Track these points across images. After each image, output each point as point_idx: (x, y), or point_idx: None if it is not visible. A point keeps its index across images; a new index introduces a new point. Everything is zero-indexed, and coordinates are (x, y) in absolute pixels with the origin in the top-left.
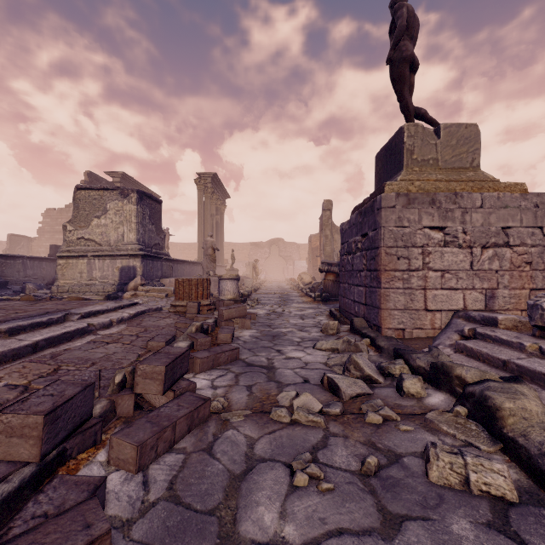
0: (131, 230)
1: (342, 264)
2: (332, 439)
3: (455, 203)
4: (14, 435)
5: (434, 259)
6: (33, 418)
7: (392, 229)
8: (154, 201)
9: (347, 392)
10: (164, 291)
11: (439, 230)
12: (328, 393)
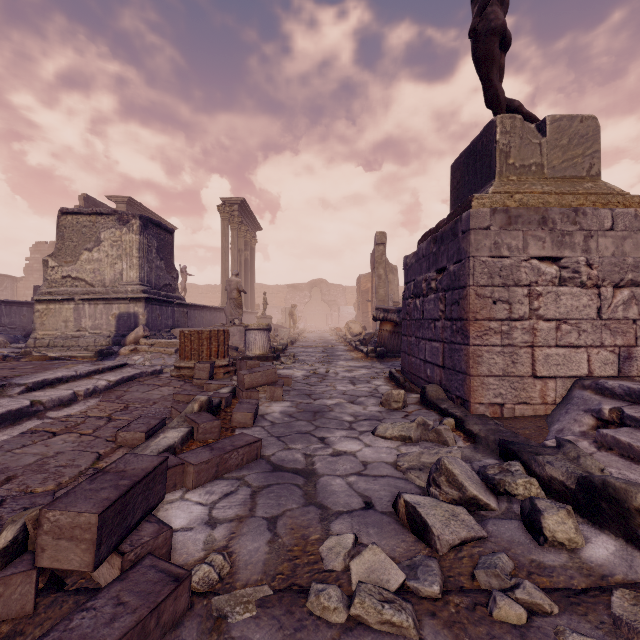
0: (132, 266)
1: (407, 310)
2: None
3: (574, 222)
4: None
5: (546, 303)
6: None
7: (486, 260)
8: (164, 230)
9: (445, 538)
10: (174, 345)
11: (552, 262)
12: (409, 536)
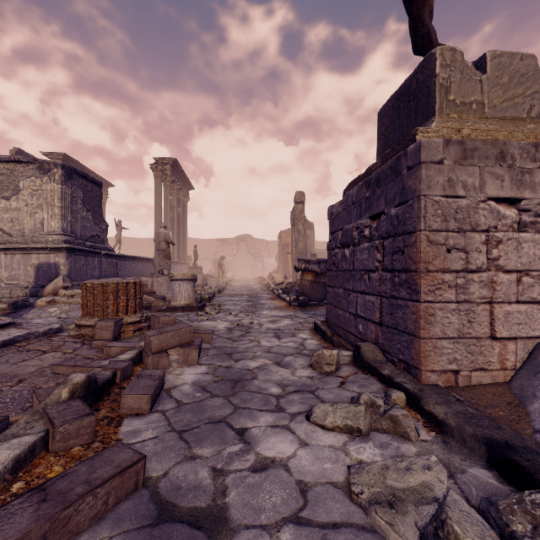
0: (53, 216)
1: (333, 261)
2: None
3: (534, 159)
4: None
5: (506, 252)
6: None
7: (439, 200)
8: (91, 182)
9: None
10: None
11: (509, 204)
12: None
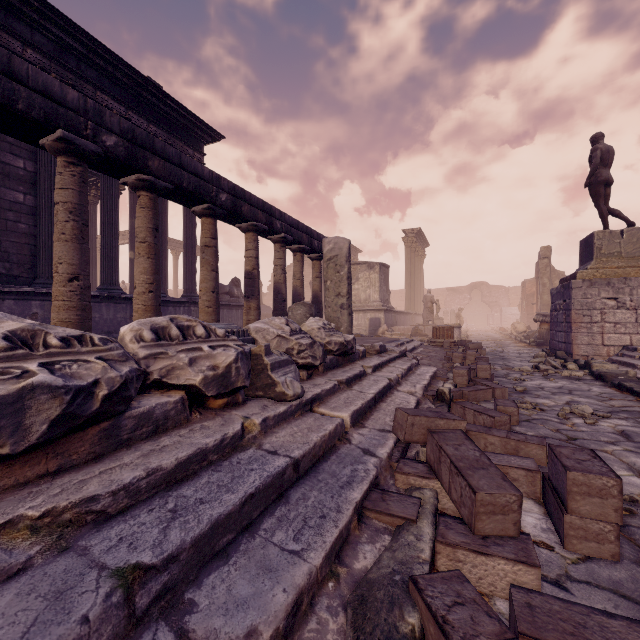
0: (375, 292)
1: (551, 317)
2: (534, 373)
3: (625, 283)
4: (456, 358)
5: (609, 316)
6: (460, 354)
7: (580, 300)
8: (385, 267)
9: (542, 368)
10: (403, 335)
11: (614, 299)
12: (534, 369)
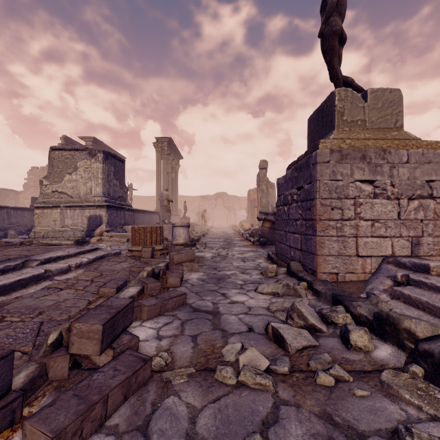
0: (98, 184)
1: (279, 214)
2: (283, 410)
3: (383, 158)
4: None
5: (365, 209)
6: None
7: (327, 182)
8: (118, 160)
9: (293, 345)
10: (126, 237)
11: (369, 183)
12: (273, 345)
